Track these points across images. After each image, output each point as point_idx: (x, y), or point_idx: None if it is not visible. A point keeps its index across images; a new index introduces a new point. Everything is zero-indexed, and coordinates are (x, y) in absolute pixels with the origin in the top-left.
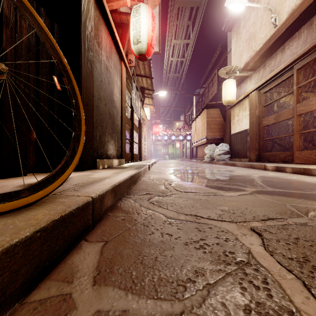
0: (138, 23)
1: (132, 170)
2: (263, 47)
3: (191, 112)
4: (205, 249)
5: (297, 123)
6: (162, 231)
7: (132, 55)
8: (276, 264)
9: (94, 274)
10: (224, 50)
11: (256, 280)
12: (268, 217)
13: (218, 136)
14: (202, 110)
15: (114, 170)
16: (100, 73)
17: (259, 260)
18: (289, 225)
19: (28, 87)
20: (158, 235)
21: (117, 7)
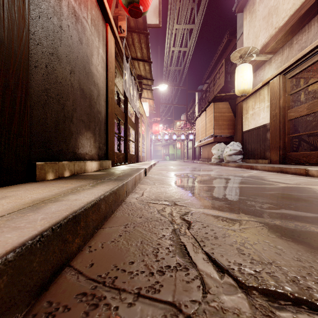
0: None
1: (100, 186)
2: (290, 20)
3: (193, 111)
4: None
5: None
6: None
7: (123, 21)
8: None
9: None
10: (233, 37)
11: None
12: None
13: (227, 134)
14: (208, 105)
15: (66, 184)
16: (59, 13)
17: None
18: None
19: None
20: None
21: None
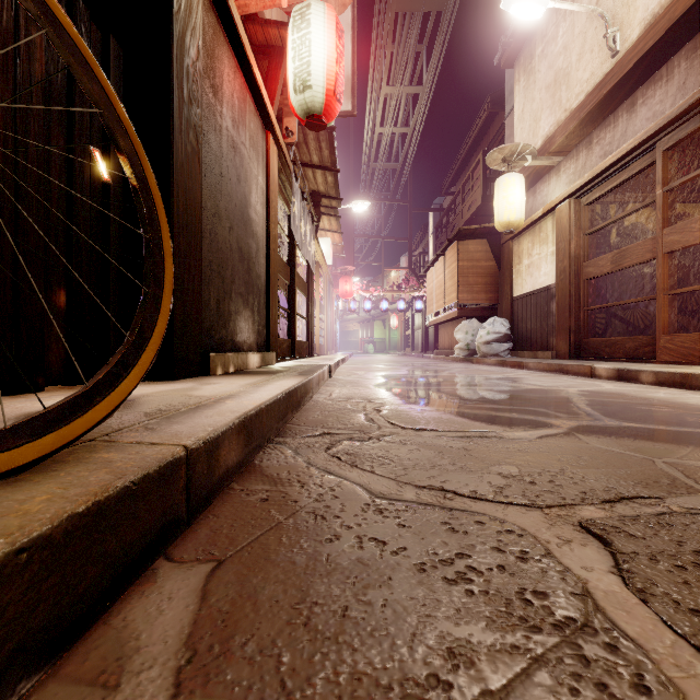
0: (304, 44)
1: (290, 378)
2: (586, 102)
3: (425, 249)
4: (470, 584)
5: (665, 272)
6: (361, 533)
7: (291, 118)
8: (662, 629)
9: (179, 662)
10: (499, 109)
11: (615, 680)
12: (617, 492)
13: (485, 301)
14: (448, 244)
15: (250, 377)
16: (219, 156)
17: (615, 618)
18: (673, 515)
19: (48, 184)
20: (350, 542)
21: (258, 8)
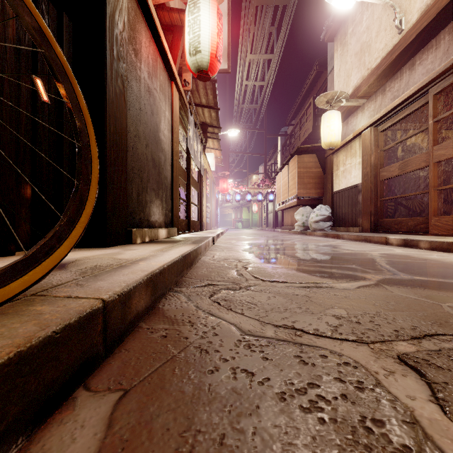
0: (196, 23)
1: (186, 246)
2: (382, 63)
3: (275, 161)
4: (321, 412)
5: (435, 175)
6: (235, 365)
7: (187, 73)
8: None
9: None
10: (323, 69)
11: None
12: (421, 330)
13: (314, 195)
14: (291, 157)
15: (159, 245)
16: (139, 97)
17: (442, 446)
18: None
19: (18, 112)
20: (226, 373)
21: None
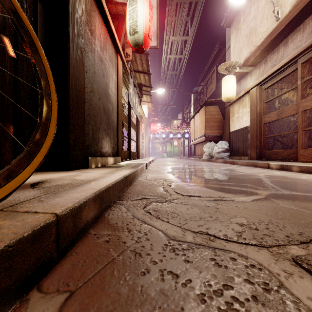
0: (134, 12)
1: (126, 169)
2: (264, 41)
3: (189, 110)
4: None
5: (302, 119)
6: (162, 267)
7: (128, 48)
8: None
9: None
10: (223, 46)
11: None
12: (306, 236)
13: (217, 134)
14: (200, 108)
15: (107, 169)
16: (94, 64)
17: None
18: None
19: (3, 72)
20: (156, 275)
21: None
